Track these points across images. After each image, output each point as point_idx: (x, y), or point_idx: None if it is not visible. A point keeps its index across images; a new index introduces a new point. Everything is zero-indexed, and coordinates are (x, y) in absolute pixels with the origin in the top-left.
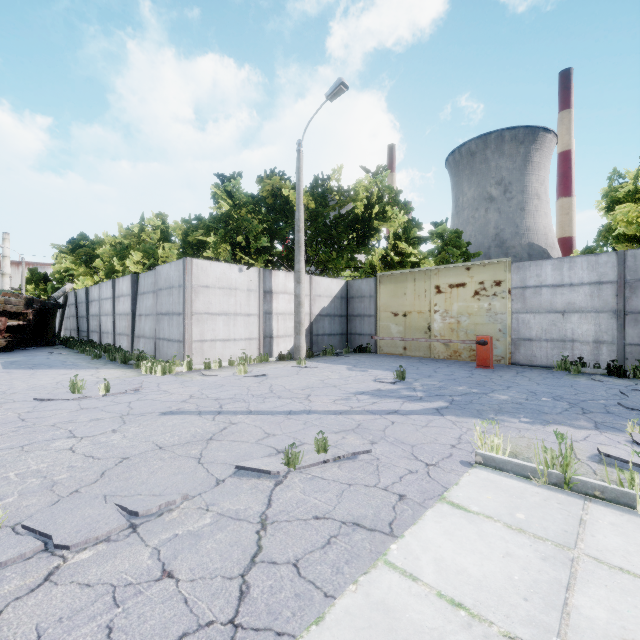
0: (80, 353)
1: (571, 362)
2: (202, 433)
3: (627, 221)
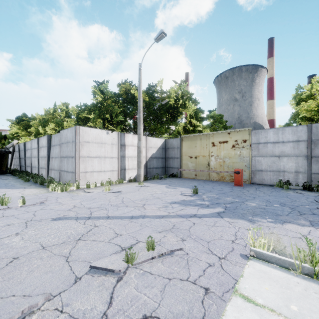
0: (18, 178)
1: (283, 182)
2: (74, 234)
3: (307, 110)
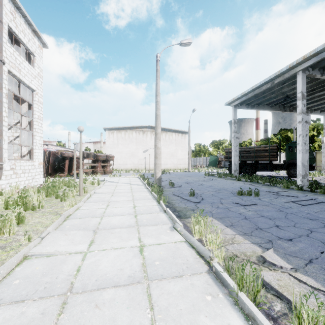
0: None
1: None
2: None
3: None
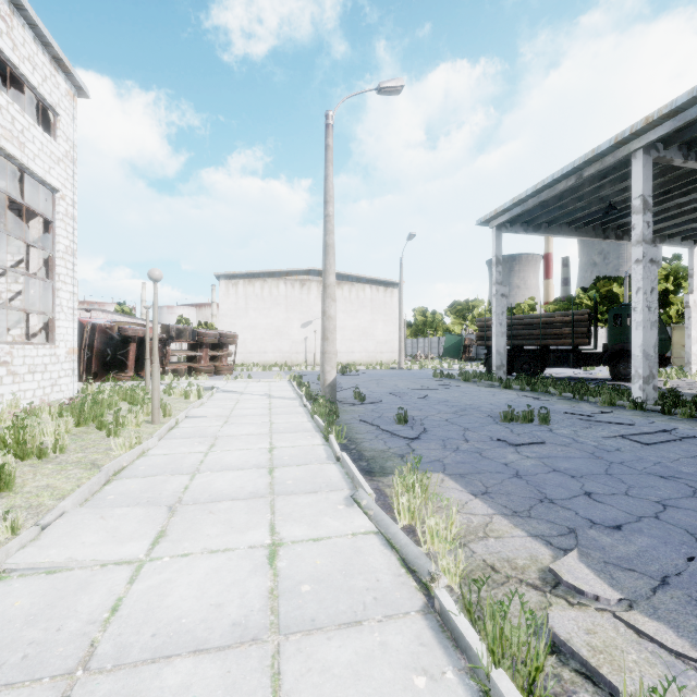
0: None
1: None
2: None
3: None
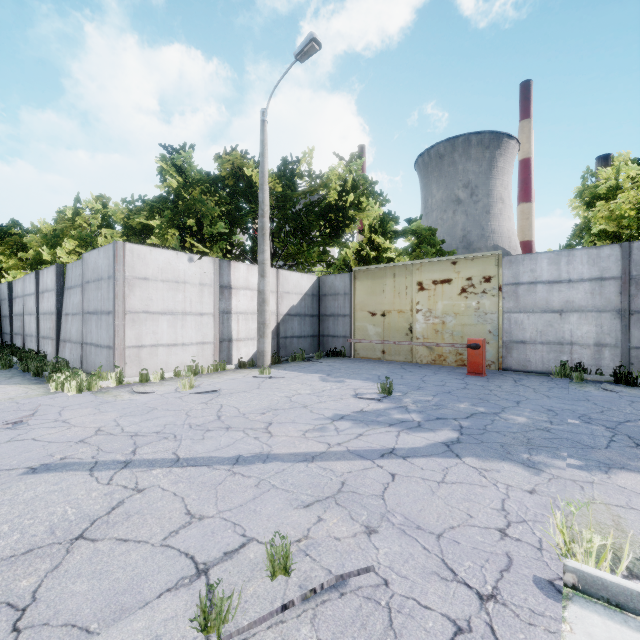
0: None
1: (571, 368)
2: (71, 520)
3: (608, 218)
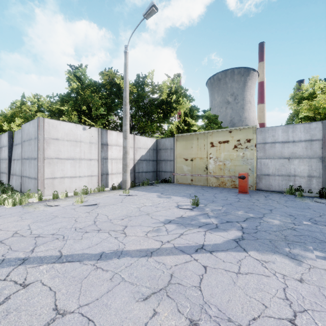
0: None
1: (294, 189)
2: None
3: (309, 109)
